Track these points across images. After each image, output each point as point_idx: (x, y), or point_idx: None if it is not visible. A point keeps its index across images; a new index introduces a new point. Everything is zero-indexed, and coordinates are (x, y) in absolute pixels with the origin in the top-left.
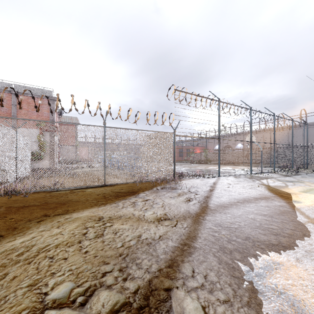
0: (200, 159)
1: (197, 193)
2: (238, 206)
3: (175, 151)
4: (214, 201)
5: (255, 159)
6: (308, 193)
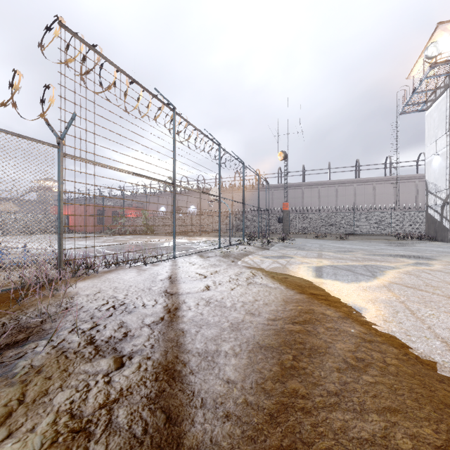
0: (136, 228)
1: (123, 347)
2: (313, 415)
3: (62, 200)
4: (207, 408)
5: (213, 226)
6: (328, 279)
